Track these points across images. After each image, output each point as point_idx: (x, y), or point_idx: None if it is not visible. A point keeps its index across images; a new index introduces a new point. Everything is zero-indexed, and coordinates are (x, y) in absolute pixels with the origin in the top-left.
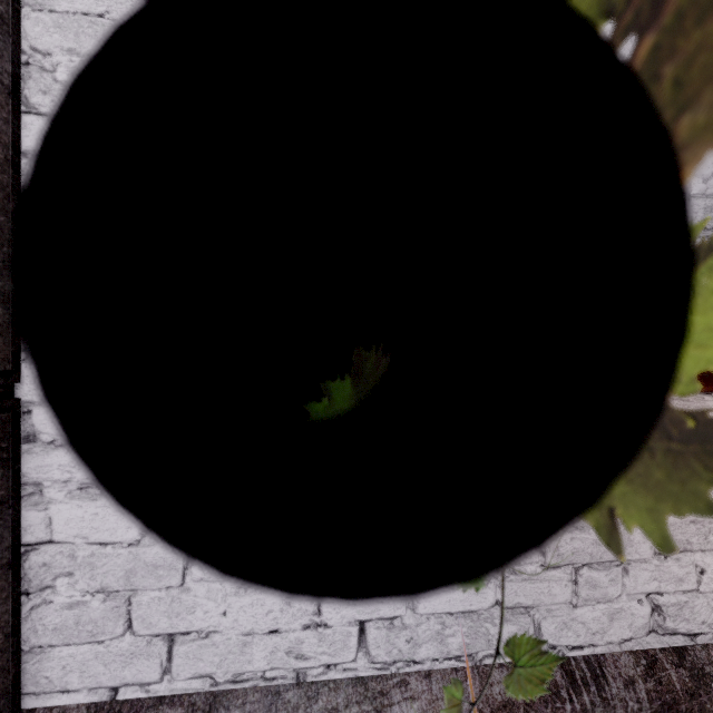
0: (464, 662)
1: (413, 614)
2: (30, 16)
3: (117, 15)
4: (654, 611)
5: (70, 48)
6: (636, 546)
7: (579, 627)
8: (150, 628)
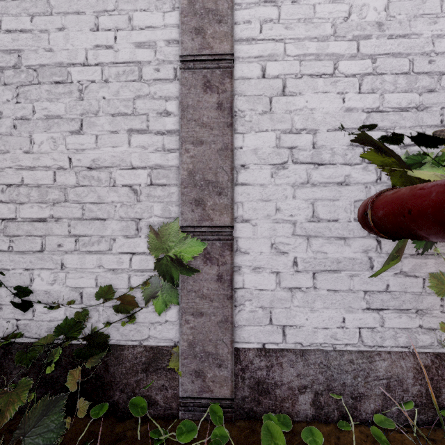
0: (404, 349)
1: (382, 327)
2: (237, 98)
3: (266, 94)
4: None
5: (250, 108)
6: None
7: None
8: (278, 323)
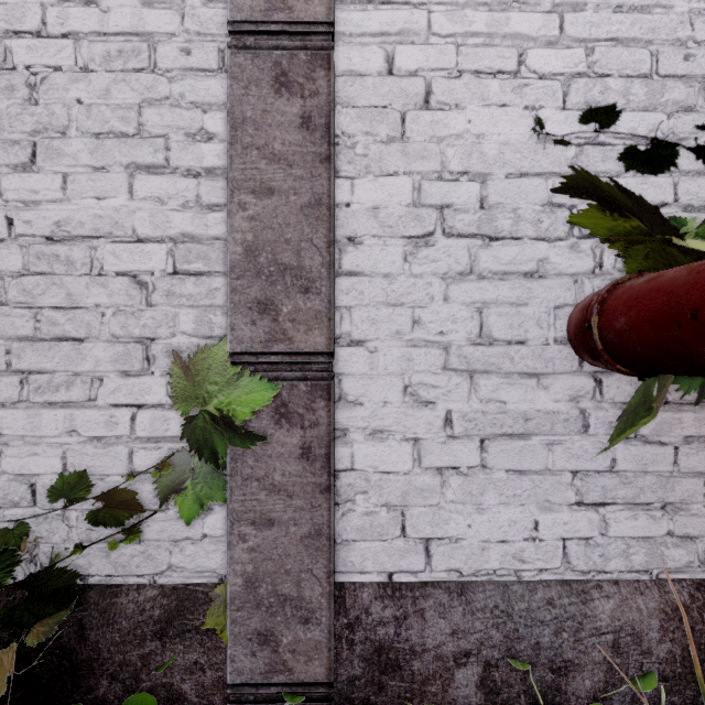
0: (642, 575)
1: (604, 536)
2: (340, 111)
3: (395, 105)
4: None
5: (365, 131)
6: None
7: None
8: (417, 533)
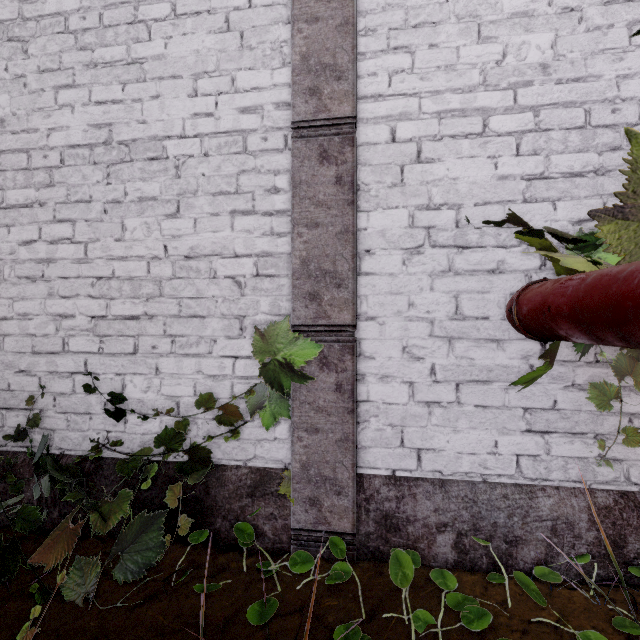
0: (578, 485)
1: (548, 455)
2: (360, 169)
3: (397, 162)
4: None
5: (377, 180)
6: None
7: None
8: (412, 445)
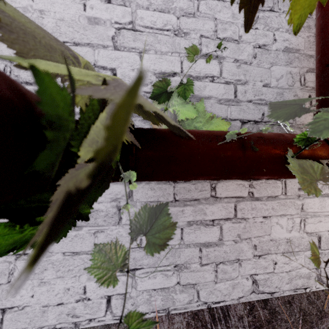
0: (161, 313)
1: (135, 291)
2: None
3: None
4: (254, 283)
5: None
6: (245, 252)
7: (218, 292)
8: None
